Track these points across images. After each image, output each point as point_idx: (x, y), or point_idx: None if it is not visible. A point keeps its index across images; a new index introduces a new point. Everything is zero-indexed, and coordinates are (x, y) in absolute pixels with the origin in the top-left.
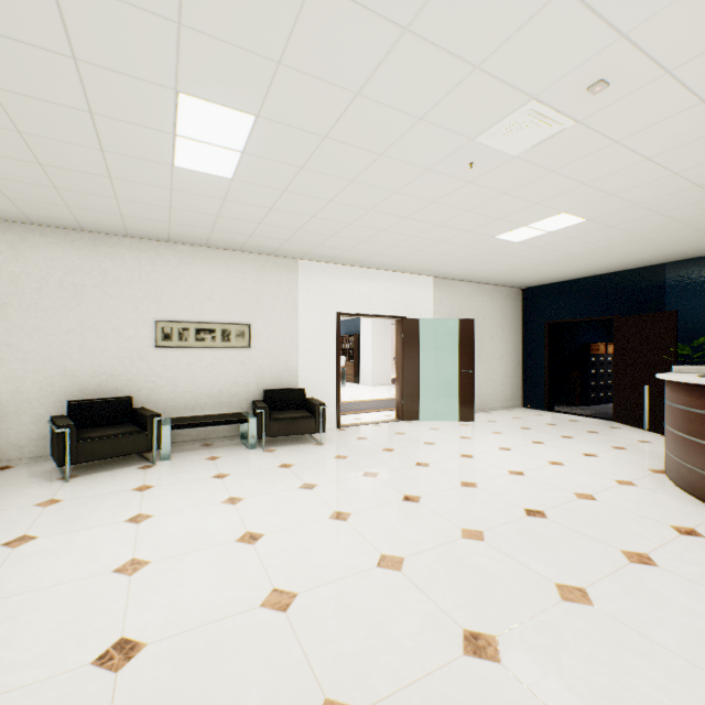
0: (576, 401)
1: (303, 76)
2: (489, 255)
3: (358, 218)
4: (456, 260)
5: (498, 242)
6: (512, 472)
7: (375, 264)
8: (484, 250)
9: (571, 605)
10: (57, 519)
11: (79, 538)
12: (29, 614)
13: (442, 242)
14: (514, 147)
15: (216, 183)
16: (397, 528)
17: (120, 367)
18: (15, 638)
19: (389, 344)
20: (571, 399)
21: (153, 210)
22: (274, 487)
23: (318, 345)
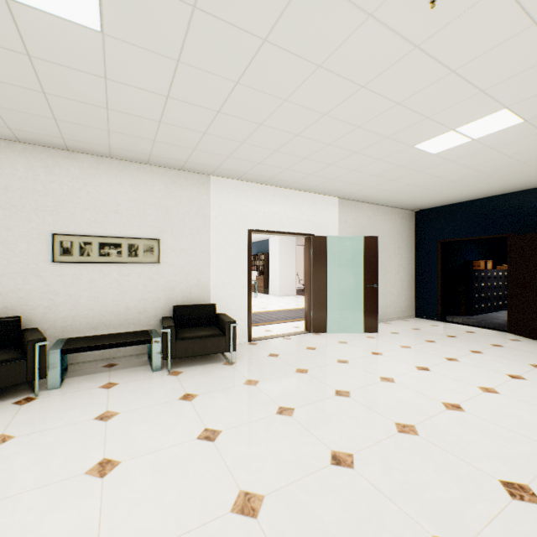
0: (462, 311)
1: None
2: (399, 171)
3: (271, 115)
4: (365, 178)
5: (414, 154)
6: (448, 404)
7: (285, 183)
8: (396, 165)
9: None
10: None
11: None
12: None
13: (356, 154)
14: None
15: (83, 42)
16: None
17: (10, 284)
18: None
19: (294, 261)
20: (457, 309)
21: (26, 98)
22: (166, 437)
23: (230, 261)
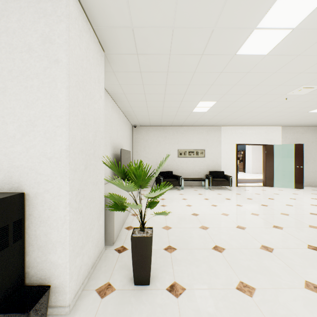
0: None
1: (230, 94)
2: (308, 117)
3: (245, 114)
4: (291, 120)
5: (311, 113)
6: (312, 204)
7: (252, 125)
8: (304, 116)
9: (311, 228)
10: (166, 197)
11: (174, 200)
12: (174, 208)
13: (282, 116)
14: (302, 93)
15: (201, 113)
16: (257, 209)
17: (169, 163)
18: (175, 210)
19: (261, 154)
20: None
21: (181, 120)
22: (217, 198)
23: (228, 156)
